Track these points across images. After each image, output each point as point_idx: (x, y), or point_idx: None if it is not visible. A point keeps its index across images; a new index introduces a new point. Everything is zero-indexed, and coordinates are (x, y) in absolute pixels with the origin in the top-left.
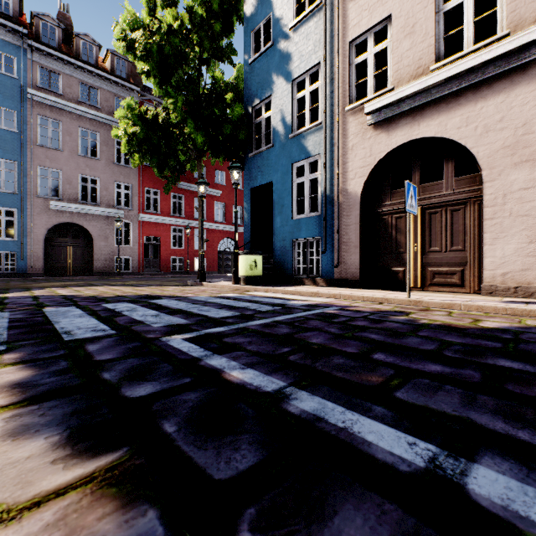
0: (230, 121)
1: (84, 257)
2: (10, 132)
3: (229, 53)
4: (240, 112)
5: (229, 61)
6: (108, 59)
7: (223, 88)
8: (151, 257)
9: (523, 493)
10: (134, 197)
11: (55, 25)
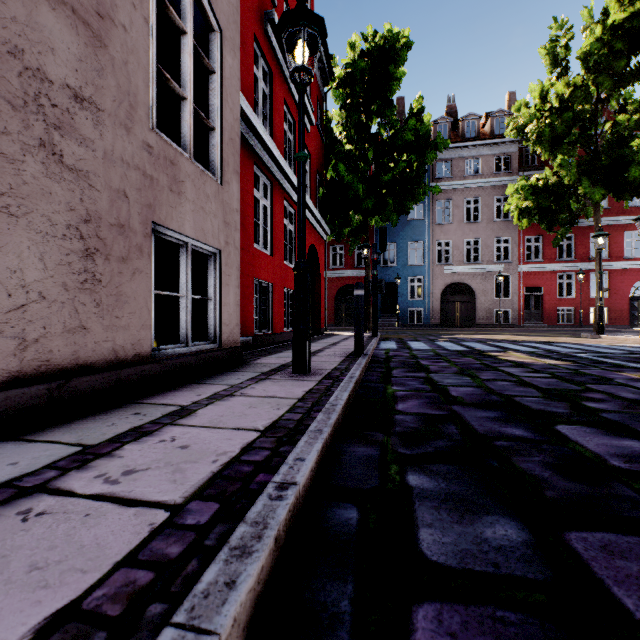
0: (638, 162)
1: (467, 311)
2: (419, 221)
3: None
4: None
5: None
6: (487, 124)
7: (628, 127)
8: (531, 309)
9: None
10: (513, 249)
11: (446, 122)
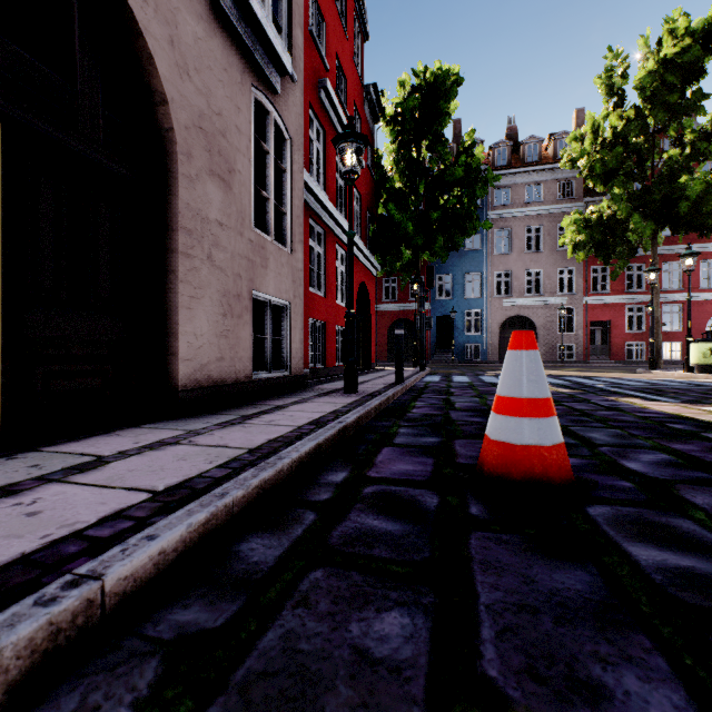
0: (688, 198)
1: None
2: (476, 251)
3: (697, 101)
4: (699, 188)
5: (697, 112)
6: (550, 147)
7: (679, 162)
8: (597, 344)
9: (658, 398)
10: (577, 280)
11: (505, 146)
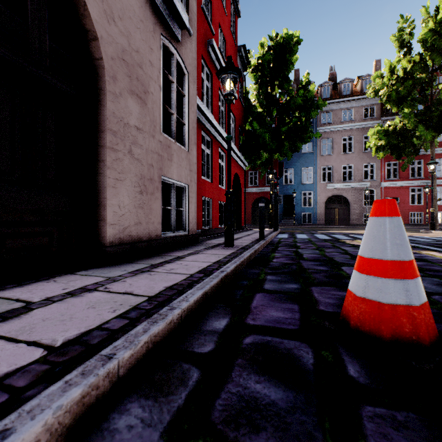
0: None
1: (343, 214)
2: (309, 153)
3: None
4: None
5: None
6: (358, 85)
7: None
8: None
9: None
10: (377, 171)
11: (328, 85)
